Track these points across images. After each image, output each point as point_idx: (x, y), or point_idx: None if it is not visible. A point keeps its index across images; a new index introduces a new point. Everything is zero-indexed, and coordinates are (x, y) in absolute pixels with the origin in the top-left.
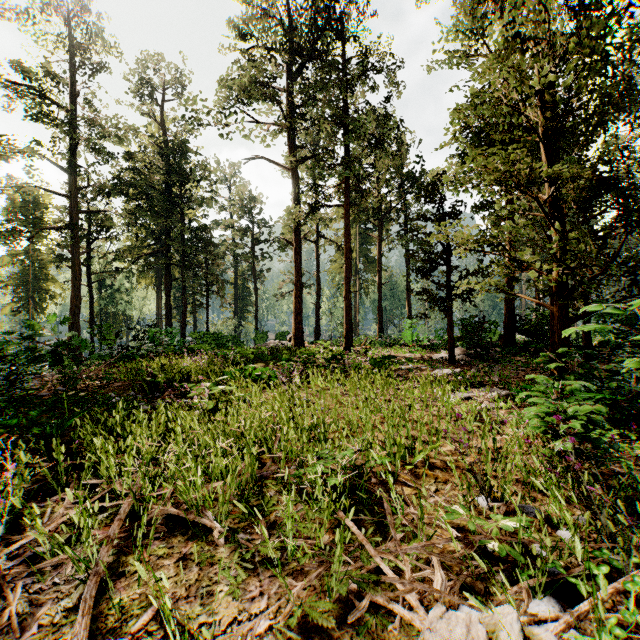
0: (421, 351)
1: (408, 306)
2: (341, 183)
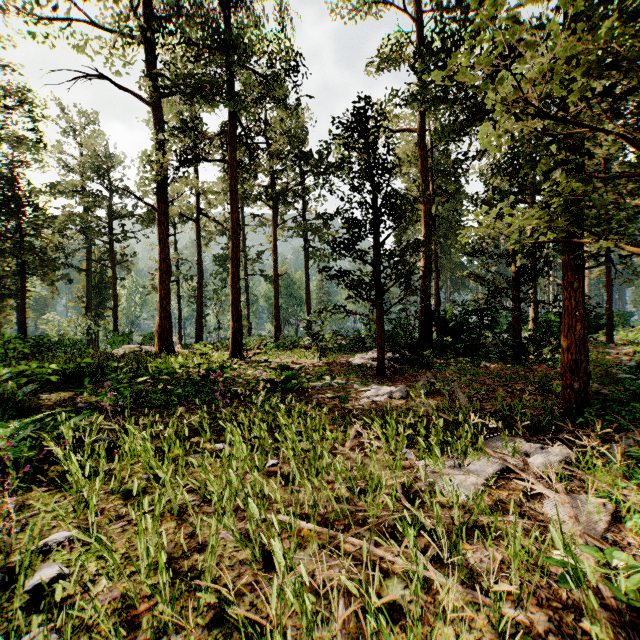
0: (329, 355)
1: (308, 302)
2: (227, 131)
